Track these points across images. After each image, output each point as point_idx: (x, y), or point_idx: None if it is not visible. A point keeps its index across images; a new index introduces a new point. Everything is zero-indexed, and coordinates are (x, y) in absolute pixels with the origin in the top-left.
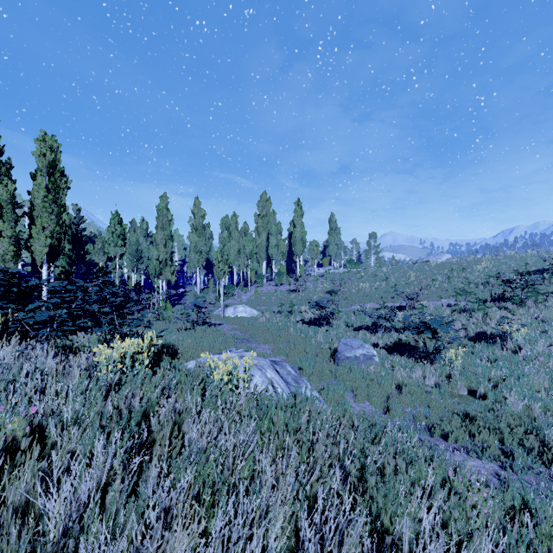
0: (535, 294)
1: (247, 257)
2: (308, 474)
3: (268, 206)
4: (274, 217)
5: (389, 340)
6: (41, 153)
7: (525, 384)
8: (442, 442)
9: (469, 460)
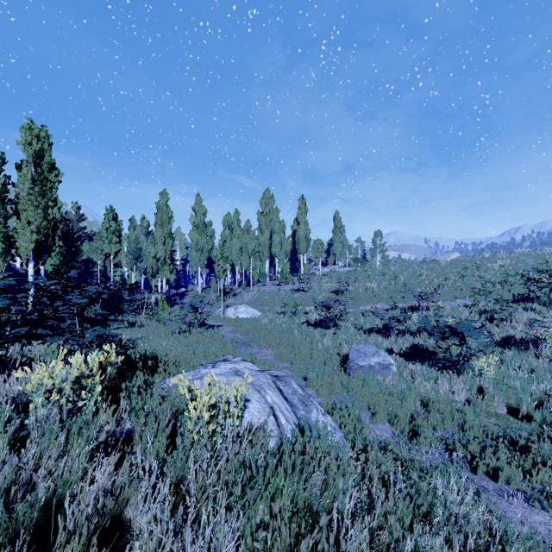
0: None
1: (249, 256)
2: None
3: (271, 203)
4: (277, 214)
5: (403, 345)
6: (27, 142)
7: None
8: (490, 483)
9: (532, 513)
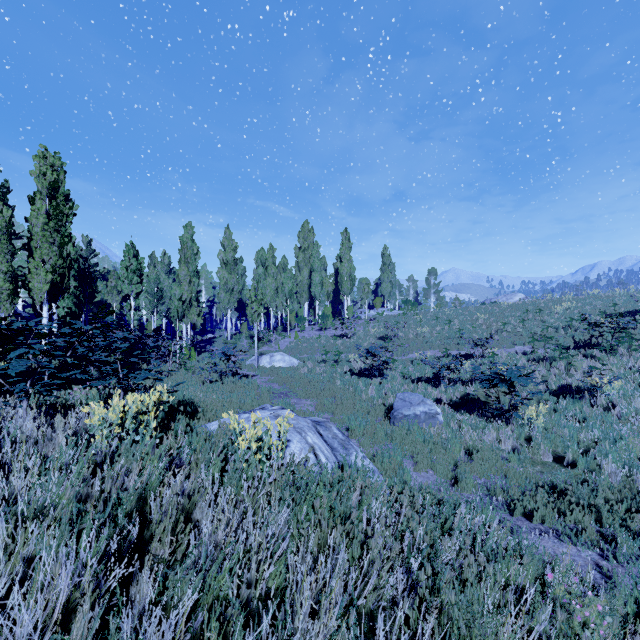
0: (628, 339)
1: (286, 297)
2: (362, 584)
3: (310, 237)
4: (317, 250)
5: (454, 395)
6: (41, 172)
7: (623, 448)
8: (525, 523)
9: (561, 547)
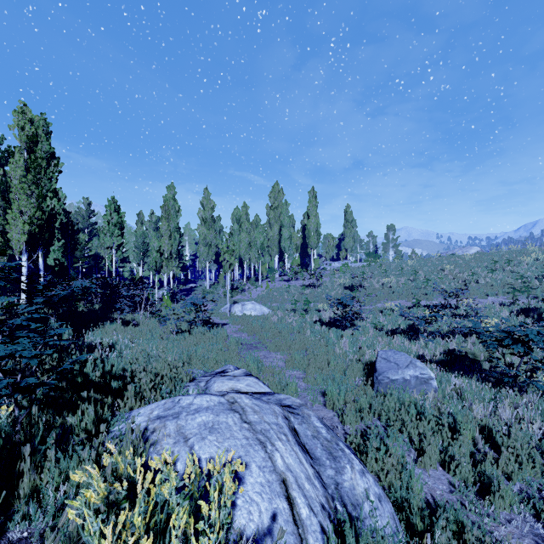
0: None
1: (258, 250)
2: None
3: (280, 197)
4: (286, 208)
5: (435, 350)
6: (19, 126)
7: None
8: None
9: None
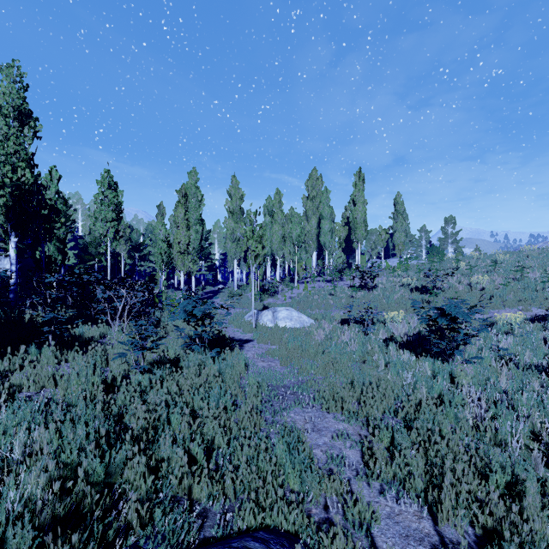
0: None
1: (293, 244)
2: None
3: (319, 185)
4: (327, 196)
5: None
6: None
7: None
8: None
9: None
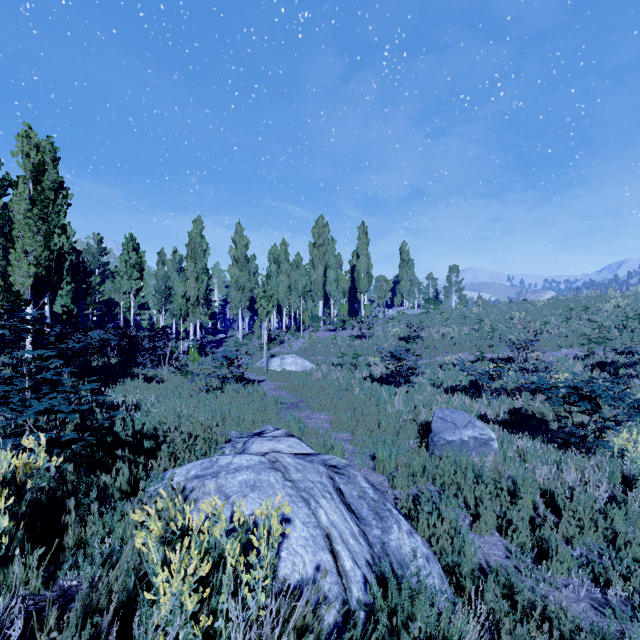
0: None
1: (299, 295)
2: None
3: (325, 233)
4: (333, 246)
5: (500, 409)
6: (23, 153)
7: None
8: None
9: None
